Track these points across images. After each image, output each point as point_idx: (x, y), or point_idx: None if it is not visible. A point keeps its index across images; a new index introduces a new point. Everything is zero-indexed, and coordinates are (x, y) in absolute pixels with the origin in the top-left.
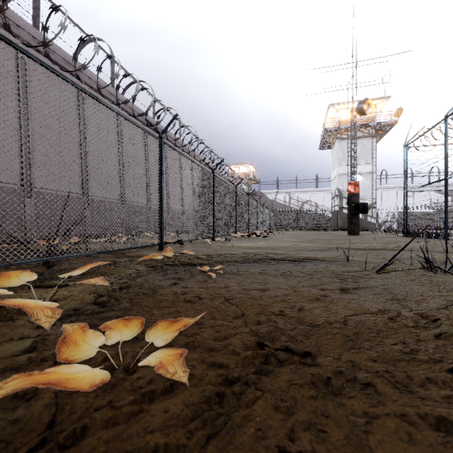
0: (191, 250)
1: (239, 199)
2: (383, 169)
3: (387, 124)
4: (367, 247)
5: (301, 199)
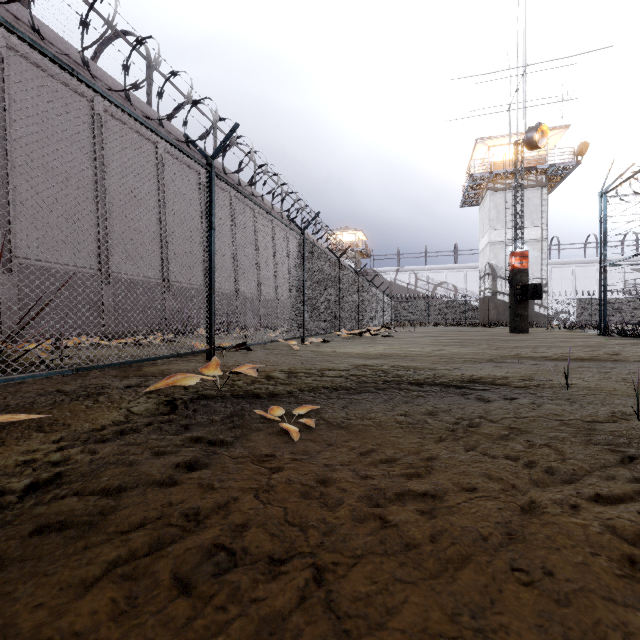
0: (262, 362)
1: (344, 278)
2: (554, 236)
3: (564, 166)
4: (564, 355)
5: (432, 280)
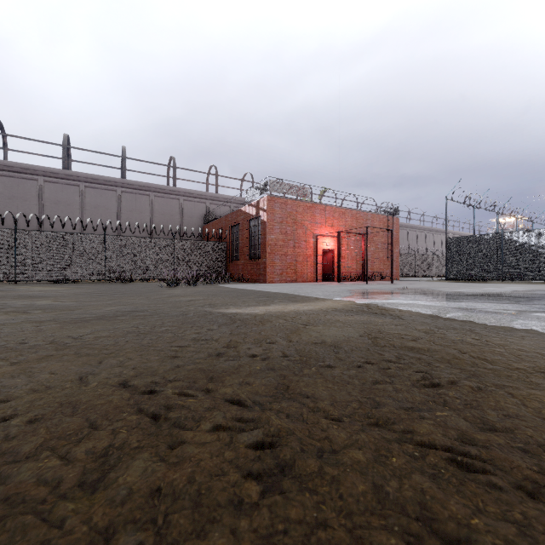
0: None
1: None
2: None
3: None
4: None
5: None
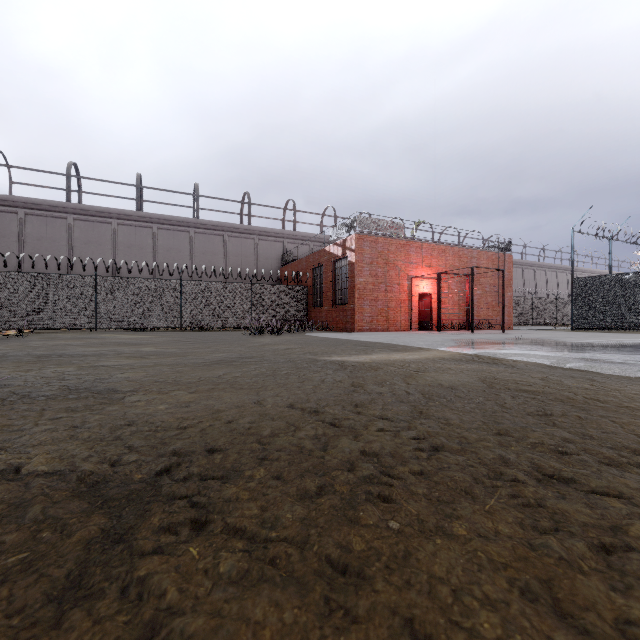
0: None
1: None
2: None
3: None
4: None
5: None
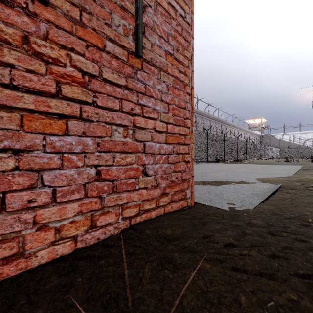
0: None
1: (255, 146)
2: None
3: None
4: None
5: (303, 138)
